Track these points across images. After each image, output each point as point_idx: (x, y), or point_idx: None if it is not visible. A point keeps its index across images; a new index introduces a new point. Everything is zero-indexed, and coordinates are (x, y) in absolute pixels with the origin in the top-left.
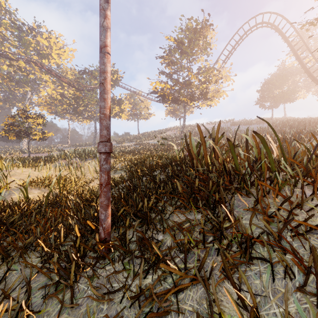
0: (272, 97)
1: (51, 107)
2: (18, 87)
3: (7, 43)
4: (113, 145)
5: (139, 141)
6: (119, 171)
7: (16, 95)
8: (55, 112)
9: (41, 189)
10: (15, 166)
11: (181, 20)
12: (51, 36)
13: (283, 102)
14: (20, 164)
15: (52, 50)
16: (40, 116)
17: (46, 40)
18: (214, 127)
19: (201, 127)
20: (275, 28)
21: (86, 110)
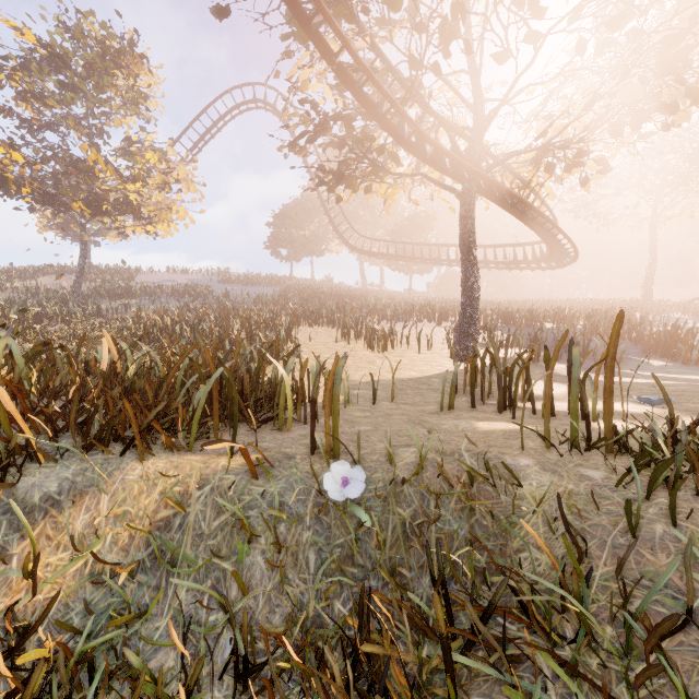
0: (289, 241)
1: None
2: None
3: None
4: None
5: None
6: None
7: None
8: None
9: None
10: None
11: (60, 1)
12: None
13: (308, 254)
14: None
15: None
16: None
17: None
18: (184, 281)
19: (153, 277)
20: (285, 123)
21: None
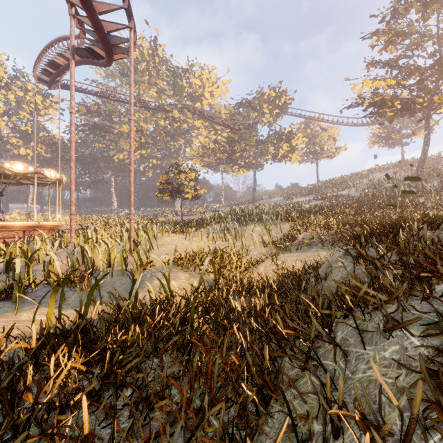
0: None
1: (203, 159)
2: (173, 142)
3: (163, 95)
4: (279, 202)
5: (321, 193)
6: (307, 246)
7: (171, 151)
8: (208, 164)
9: (190, 272)
10: (166, 232)
11: None
12: (204, 73)
13: None
14: (171, 230)
15: (205, 89)
16: (192, 169)
17: (199, 79)
18: None
19: None
20: None
21: (243, 156)
